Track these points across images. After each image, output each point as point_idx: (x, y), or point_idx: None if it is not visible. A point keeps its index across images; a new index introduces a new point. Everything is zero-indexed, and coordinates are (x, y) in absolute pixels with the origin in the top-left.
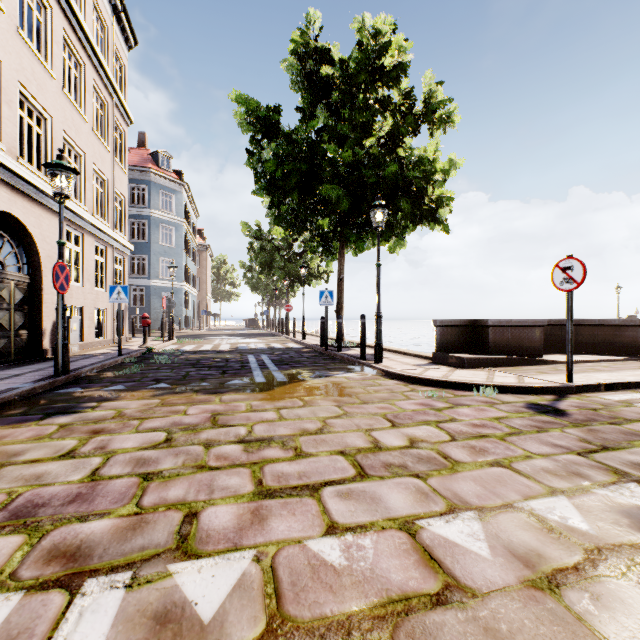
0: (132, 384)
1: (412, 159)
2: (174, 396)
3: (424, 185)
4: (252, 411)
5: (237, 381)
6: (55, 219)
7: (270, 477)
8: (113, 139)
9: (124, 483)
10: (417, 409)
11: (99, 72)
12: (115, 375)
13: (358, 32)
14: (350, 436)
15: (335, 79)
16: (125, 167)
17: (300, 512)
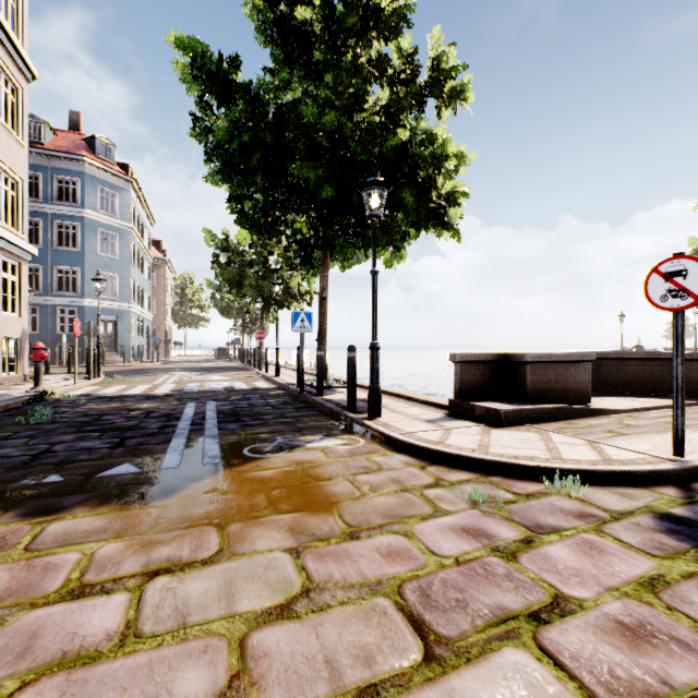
0: None
1: (418, 135)
2: None
3: (431, 176)
4: (71, 595)
5: (125, 467)
6: None
7: None
8: None
9: None
10: (465, 554)
11: None
12: None
13: None
14: None
15: (314, 23)
16: (23, 138)
17: None
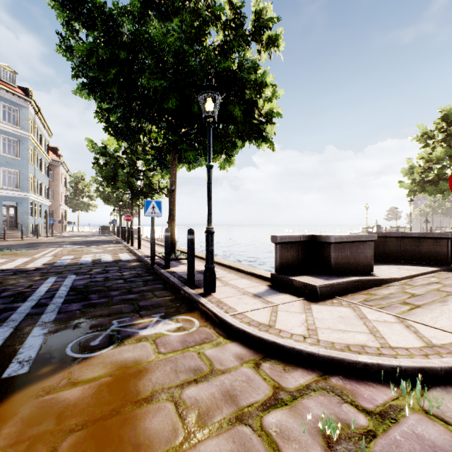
0: None
1: (245, 63)
2: None
3: (254, 100)
4: None
5: None
6: None
7: None
8: None
9: None
10: None
11: None
12: None
13: None
14: None
15: None
16: None
17: None
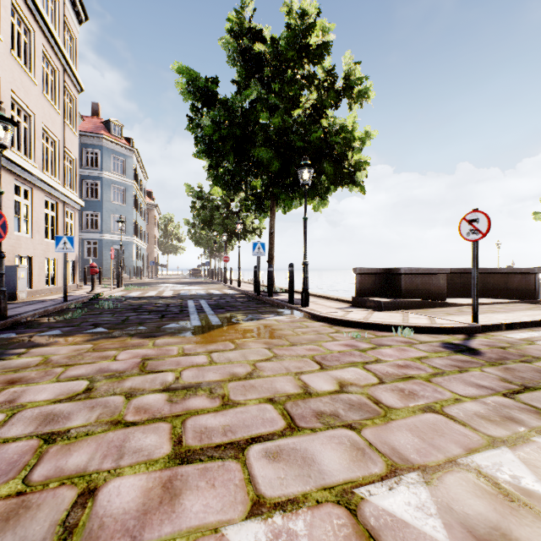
0: (69, 329)
1: (334, 127)
2: (108, 340)
3: (344, 151)
4: (183, 355)
5: (174, 325)
6: (2, 173)
7: (191, 434)
8: (64, 103)
9: (19, 448)
10: (343, 350)
11: (49, 40)
12: (55, 320)
13: (287, 15)
14: (279, 381)
15: (267, 55)
16: (76, 130)
17: (221, 482)
